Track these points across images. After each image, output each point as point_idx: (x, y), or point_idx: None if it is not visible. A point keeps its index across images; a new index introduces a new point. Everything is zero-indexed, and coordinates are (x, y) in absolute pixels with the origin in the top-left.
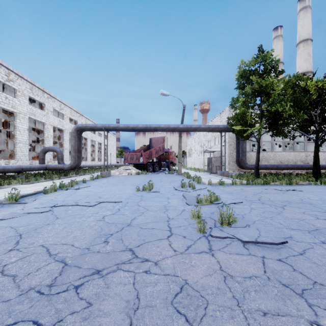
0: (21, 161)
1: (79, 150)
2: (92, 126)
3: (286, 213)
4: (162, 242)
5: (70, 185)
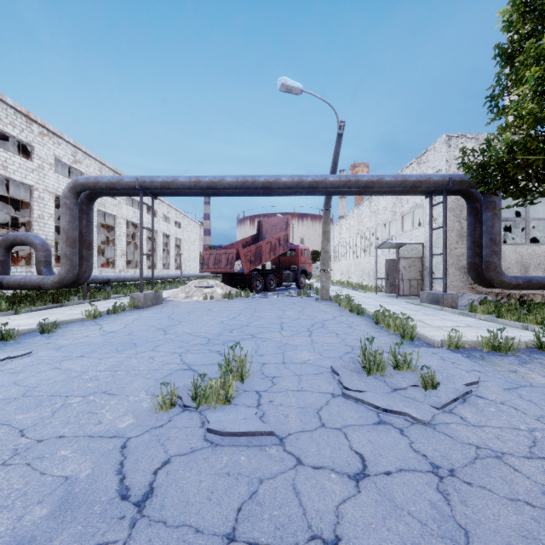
0: None
1: (86, 241)
2: (112, 181)
3: None
4: None
5: None
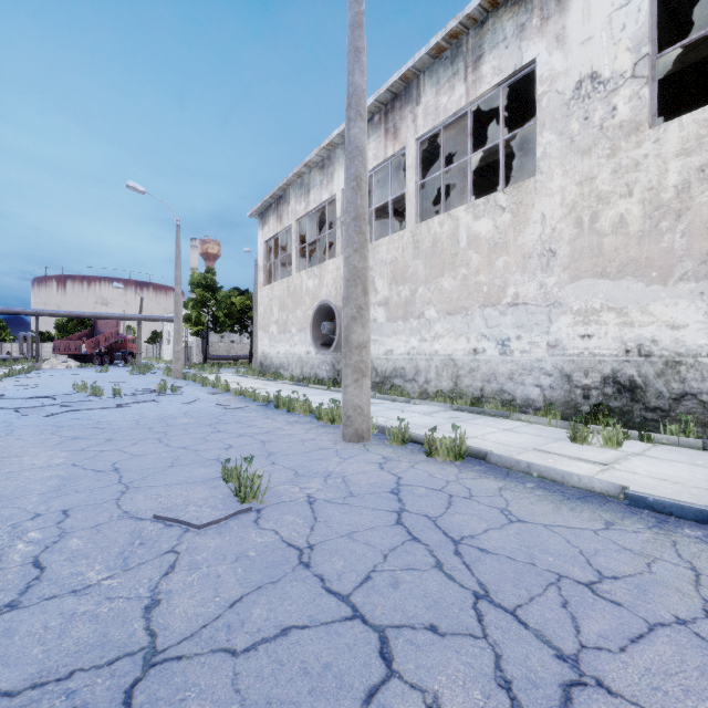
0: None
1: None
2: (20, 311)
3: None
4: (117, 376)
5: (28, 372)
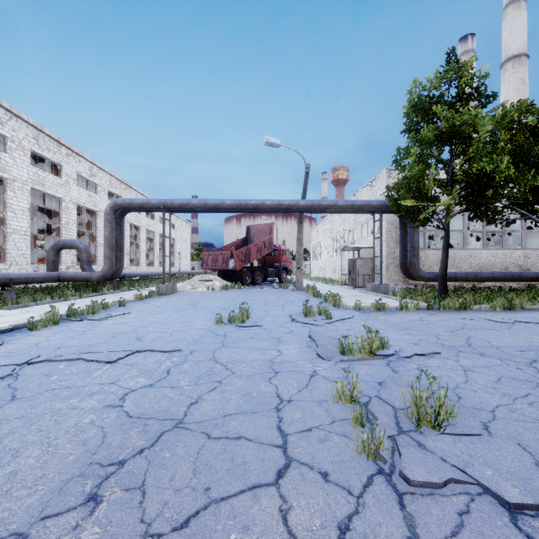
0: (16, 266)
1: (119, 246)
2: (143, 203)
3: None
4: (261, 504)
5: (90, 311)
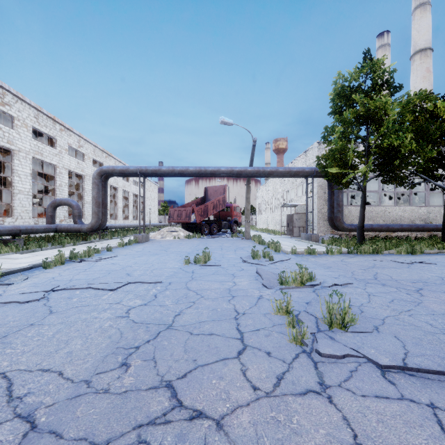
0: (21, 220)
1: (104, 204)
2: (123, 169)
3: (430, 303)
4: (229, 367)
5: (87, 255)
